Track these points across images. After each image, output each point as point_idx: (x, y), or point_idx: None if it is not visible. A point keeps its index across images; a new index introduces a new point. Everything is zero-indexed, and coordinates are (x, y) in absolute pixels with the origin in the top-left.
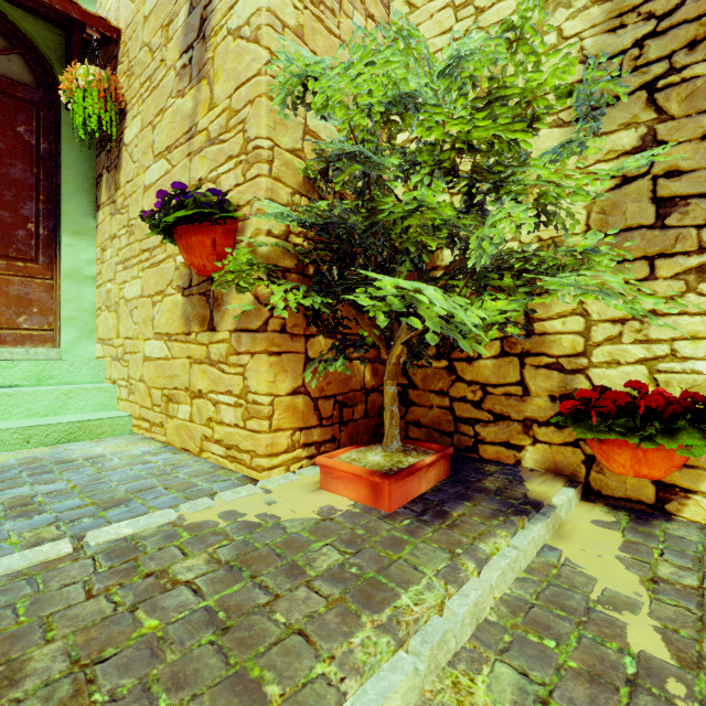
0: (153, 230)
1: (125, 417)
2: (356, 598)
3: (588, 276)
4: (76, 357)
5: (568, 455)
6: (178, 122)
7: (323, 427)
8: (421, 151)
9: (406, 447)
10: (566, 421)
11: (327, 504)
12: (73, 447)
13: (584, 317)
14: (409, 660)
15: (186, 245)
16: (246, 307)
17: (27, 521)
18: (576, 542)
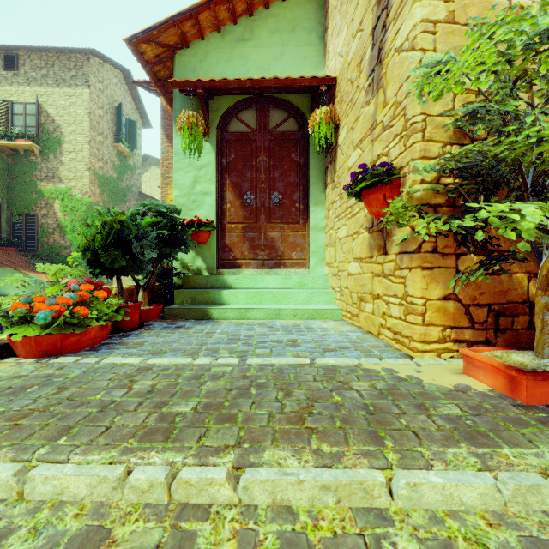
0: (350, 196)
1: (338, 309)
2: (462, 434)
3: None
4: (316, 274)
5: None
6: (365, 123)
7: (475, 329)
8: None
9: None
10: None
11: (464, 383)
12: (313, 322)
13: None
14: (491, 479)
15: (368, 201)
16: (405, 236)
17: (294, 348)
18: None
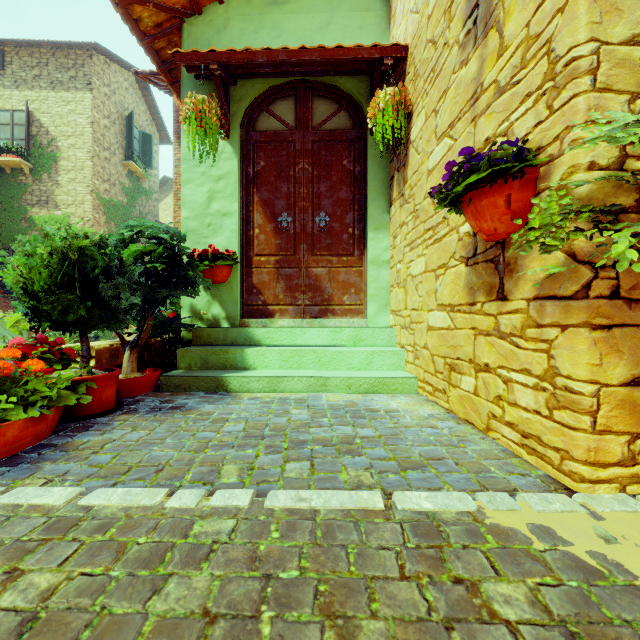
0: (441, 204)
1: (411, 378)
2: None
3: None
4: (376, 325)
5: None
6: (460, 94)
7: None
8: None
9: None
10: None
11: None
12: (376, 398)
13: None
14: None
15: (475, 211)
16: (554, 268)
17: (351, 459)
18: None
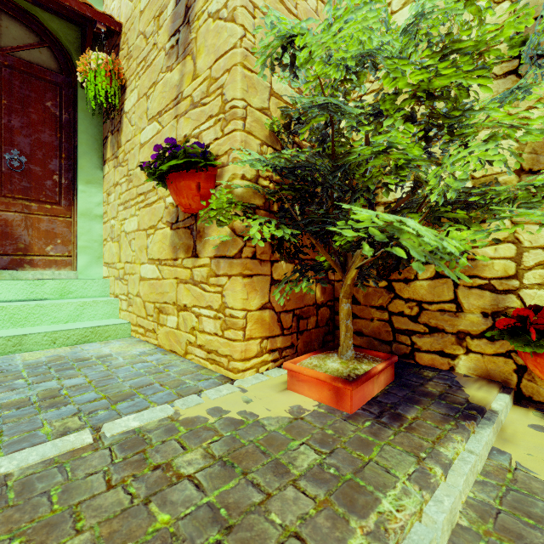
0: (150, 176)
1: (125, 324)
2: (341, 501)
3: (537, 208)
4: (88, 277)
5: (500, 364)
6: (167, 92)
7: (284, 336)
8: (385, 100)
9: (357, 355)
10: (501, 336)
11: (295, 404)
12: (87, 347)
13: (515, 244)
14: None
15: (176, 188)
16: (224, 238)
17: (56, 411)
18: (521, 446)
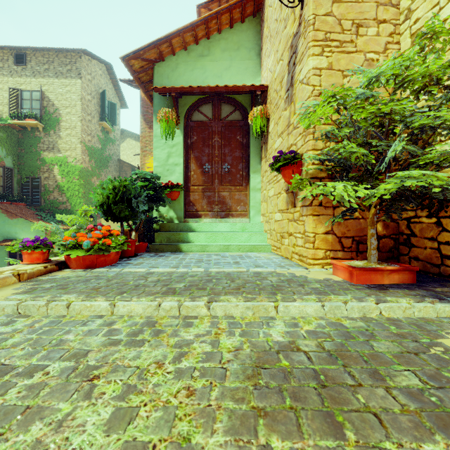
0: (273, 170)
1: (268, 245)
2: (315, 292)
3: None
4: (254, 222)
5: None
6: (284, 121)
7: (345, 252)
8: (361, 122)
9: (384, 263)
10: None
11: (330, 278)
12: (251, 253)
13: None
14: (320, 304)
15: (283, 174)
16: (304, 196)
17: (237, 265)
18: None
